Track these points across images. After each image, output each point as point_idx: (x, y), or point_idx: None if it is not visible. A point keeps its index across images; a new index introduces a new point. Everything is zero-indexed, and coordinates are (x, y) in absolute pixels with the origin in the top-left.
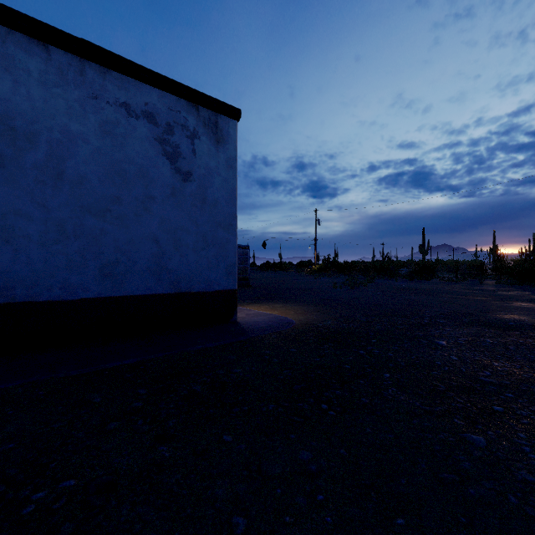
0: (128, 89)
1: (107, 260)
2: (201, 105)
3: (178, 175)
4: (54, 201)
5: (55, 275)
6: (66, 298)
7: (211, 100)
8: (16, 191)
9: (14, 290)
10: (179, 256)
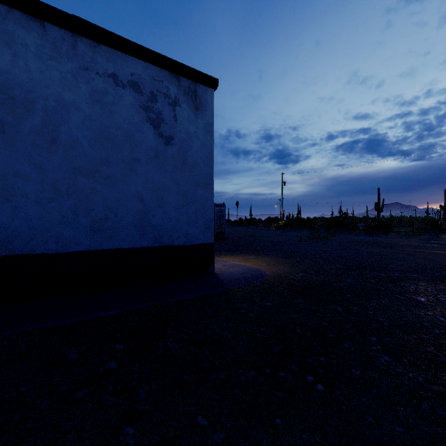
0: (115, 61)
1: (97, 216)
2: (181, 75)
3: (161, 139)
4: (49, 163)
5: (50, 230)
6: (60, 250)
7: (191, 71)
8: (15, 154)
9: (13, 244)
10: (161, 212)
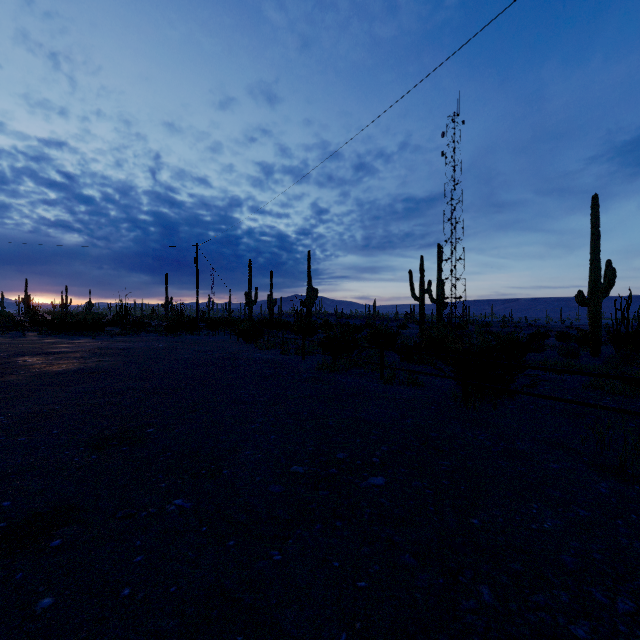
0: None
1: None
2: None
3: None
4: None
5: None
6: None
7: None
8: None
9: None
10: None
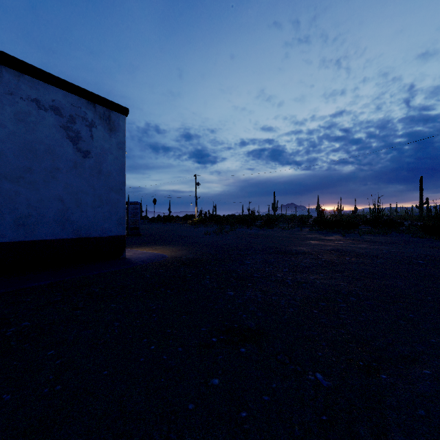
0: (38, 89)
1: (21, 214)
2: (97, 104)
3: (79, 153)
4: None
5: None
6: None
7: (106, 101)
8: None
9: None
10: (80, 211)
